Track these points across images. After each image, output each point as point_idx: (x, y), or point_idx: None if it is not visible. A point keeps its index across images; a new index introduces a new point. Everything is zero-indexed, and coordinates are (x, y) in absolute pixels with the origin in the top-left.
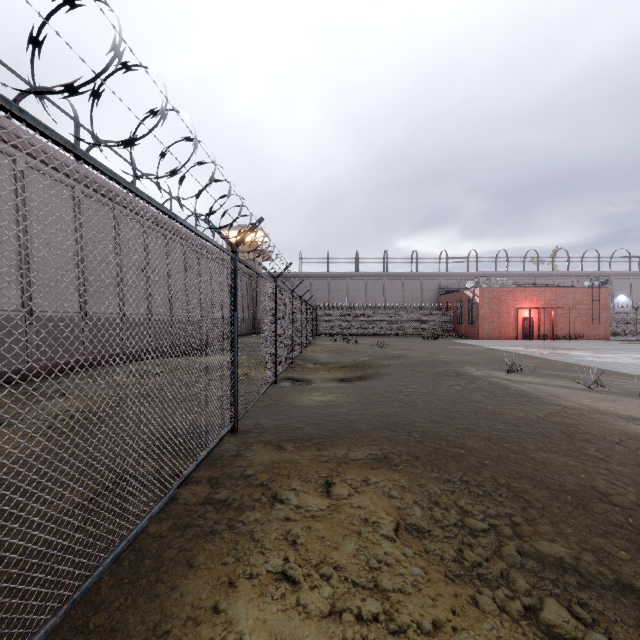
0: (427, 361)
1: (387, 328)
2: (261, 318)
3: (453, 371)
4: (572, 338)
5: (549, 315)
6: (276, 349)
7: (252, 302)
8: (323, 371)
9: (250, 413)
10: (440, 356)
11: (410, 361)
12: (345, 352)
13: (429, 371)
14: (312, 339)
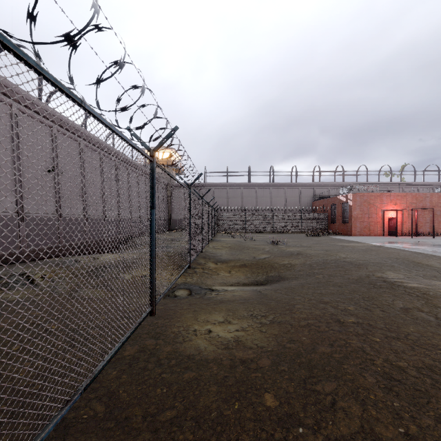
0: (331, 261)
1: (274, 226)
2: (174, 218)
3: (377, 278)
4: (430, 235)
5: (410, 216)
6: (153, 262)
7: (167, 206)
8: (224, 270)
9: (84, 398)
10: (340, 255)
11: (312, 260)
12: (244, 249)
13: (344, 276)
14: (214, 236)
